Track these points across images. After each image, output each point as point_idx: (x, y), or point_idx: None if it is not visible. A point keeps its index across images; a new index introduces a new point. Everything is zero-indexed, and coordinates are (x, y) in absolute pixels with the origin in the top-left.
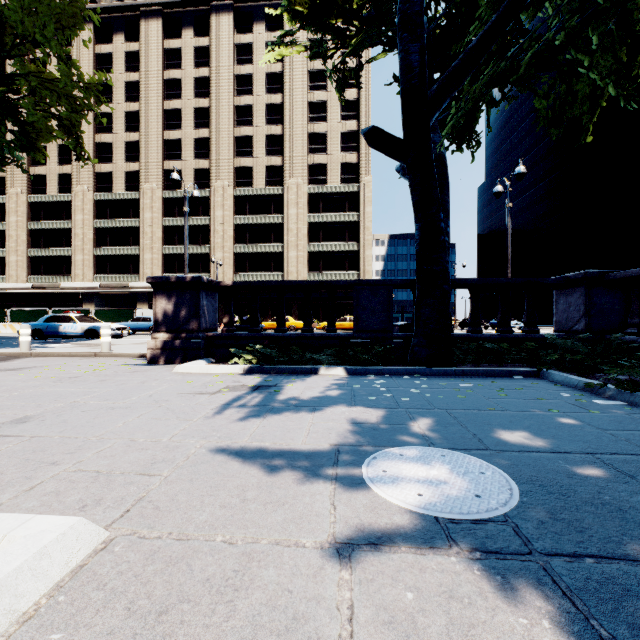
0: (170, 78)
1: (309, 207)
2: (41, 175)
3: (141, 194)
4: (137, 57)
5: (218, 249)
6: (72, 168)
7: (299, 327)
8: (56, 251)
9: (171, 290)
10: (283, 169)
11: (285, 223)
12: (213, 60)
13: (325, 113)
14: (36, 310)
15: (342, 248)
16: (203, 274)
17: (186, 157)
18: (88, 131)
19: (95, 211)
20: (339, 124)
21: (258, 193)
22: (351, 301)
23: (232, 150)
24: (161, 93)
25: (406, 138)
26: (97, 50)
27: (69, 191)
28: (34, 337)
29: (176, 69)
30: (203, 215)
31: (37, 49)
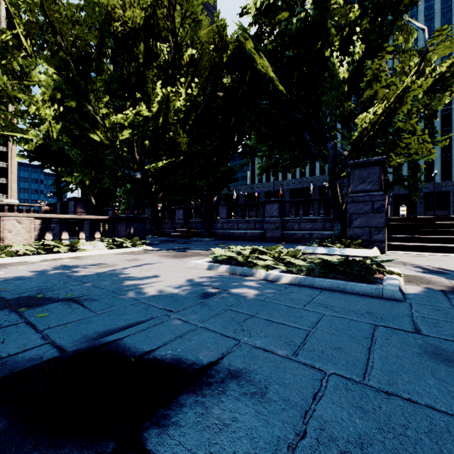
0: None
1: None
2: None
3: None
4: None
5: None
6: None
7: None
8: None
9: (1, 210)
10: None
11: None
12: None
13: None
14: None
15: None
16: None
17: None
18: None
19: None
20: None
21: None
22: None
23: None
24: None
25: (57, 193)
26: None
27: None
28: None
29: None
30: None
31: None
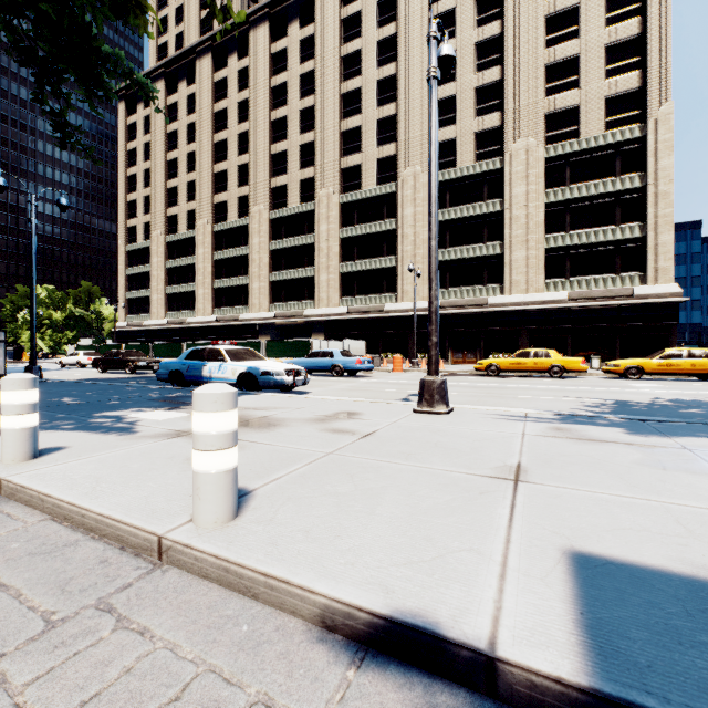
0: (348, 53)
1: (546, 180)
2: (223, 202)
3: (316, 203)
4: (312, 42)
5: (407, 259)
6: (249, 188)
7: (571, 368)
8: (236, 280)
9: None
10: (502, 131)
11: (506, 210)
12: (401, 9)
13: (575, 25)
14: (208, 343)
15: (609, 236)
16: (388, 294)
17: (367, 147)
18: (264, 143)
19: (270, 232)
20: (602, 34)
21: (463, 174)
22: (628, 323)
23: (426, 122)
24: (338, 75)
25: None
26: (272, 50)
27: (247, 214)
28: (173, 383)
29: (355, 40)
30: (387, 218)
31: (220, 71)
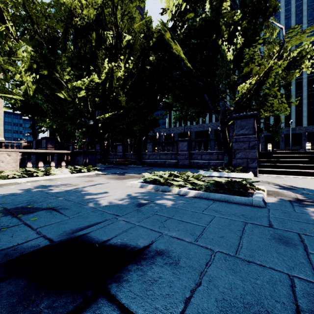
0: None
1: None
2: None
3: None
4: None
5: None
6: None
7: None
8: None
9: None
10: None
11: None
12: None
13: None
14: None
15: None
16: None
17: None
18: None
19: None
20: None
21: None
22: None
23: None
24: None
25: (32, 133)
26: None
27: None
28: None
29: None
30: None
31: None
